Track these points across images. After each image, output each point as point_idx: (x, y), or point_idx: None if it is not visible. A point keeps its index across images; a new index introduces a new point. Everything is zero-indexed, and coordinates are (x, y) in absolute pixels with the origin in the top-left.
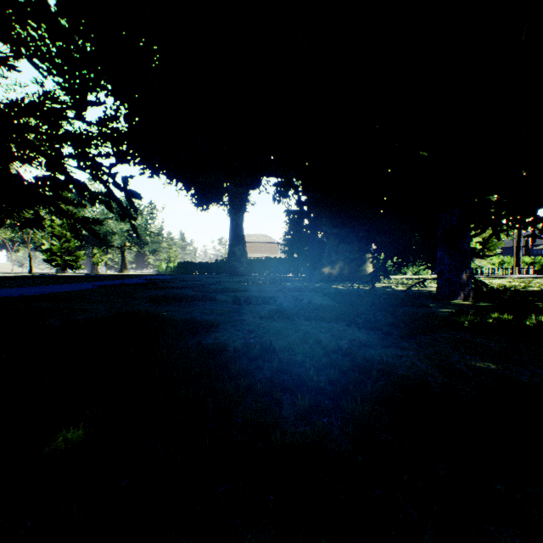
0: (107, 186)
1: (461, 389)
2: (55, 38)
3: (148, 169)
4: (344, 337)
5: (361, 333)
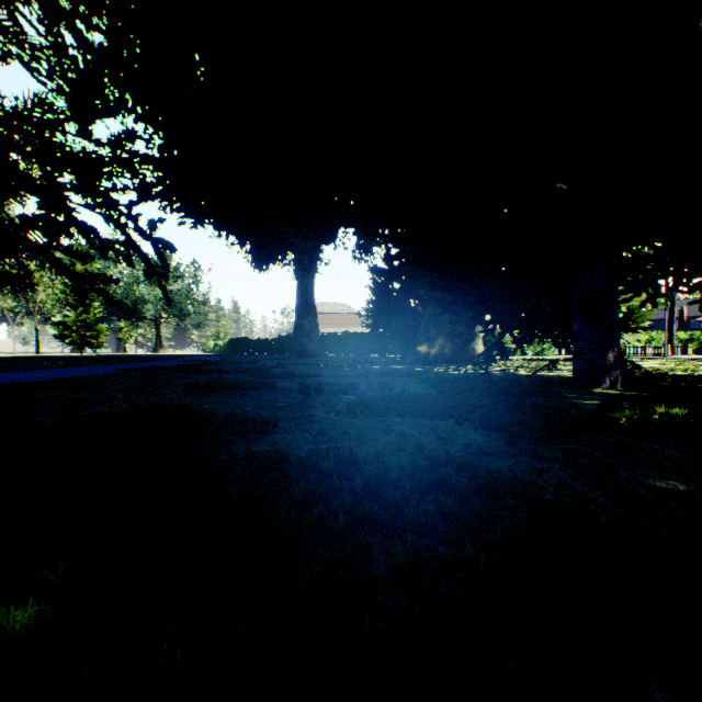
0: (126, 232)
1: (645, 525)
2: (51, 24)
3: (190, 217)
4: (454, 441)
5: (479, 435)
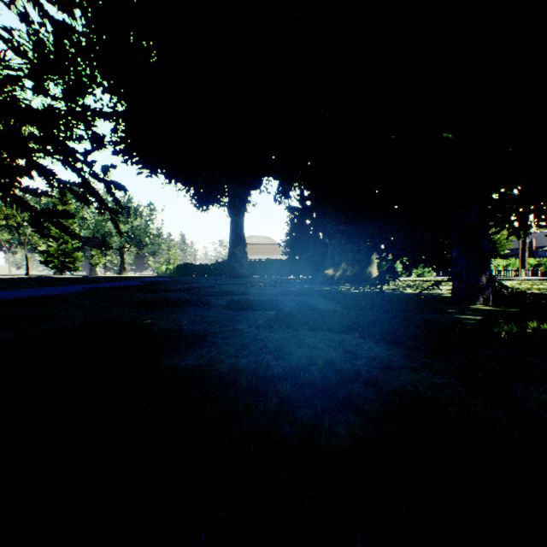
0: (82, 174)
1: None
2: None
3: (146, 168)
4: (360, 354)
5: (381, 349)
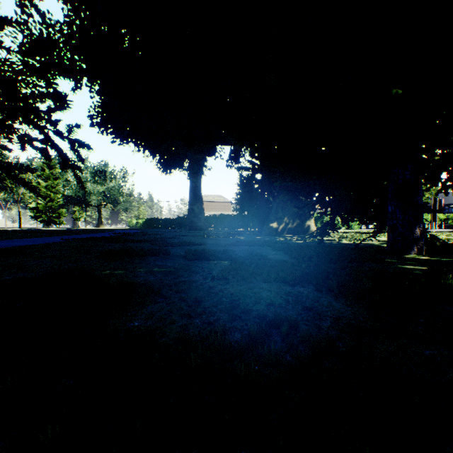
0: (44, 131)
1: None
2: None
3: (119, 137)
4: (322, 312)
5: (342, 305)
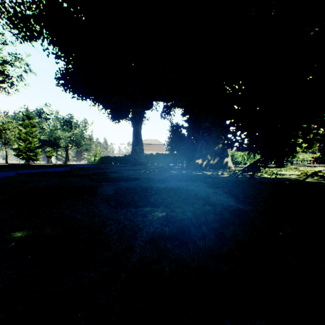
0: None
1: None
2: None
3: (78, 94)
4: None
5: None
